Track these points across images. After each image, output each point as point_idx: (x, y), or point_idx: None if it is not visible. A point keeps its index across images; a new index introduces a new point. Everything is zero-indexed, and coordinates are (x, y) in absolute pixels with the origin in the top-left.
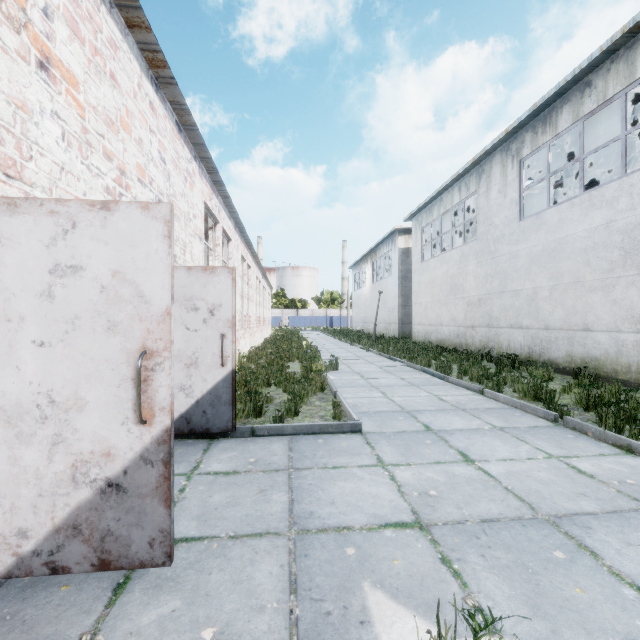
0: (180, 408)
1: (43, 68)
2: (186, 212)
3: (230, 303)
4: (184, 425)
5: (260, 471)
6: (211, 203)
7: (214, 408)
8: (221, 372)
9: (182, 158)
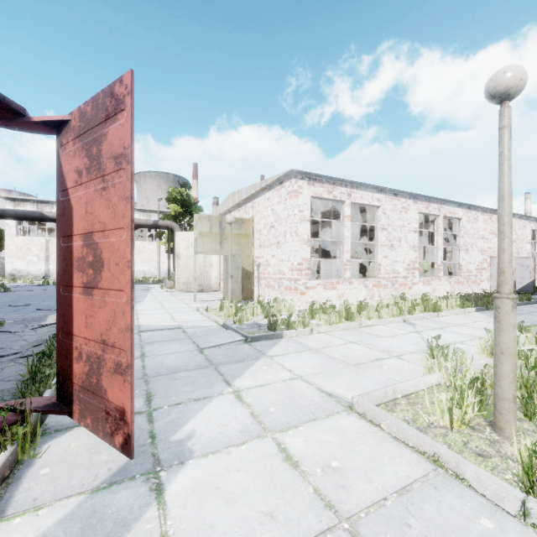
0: (519, 287)
1: (495, 236)
2: (522, 238)
3: (532, 265)
4: (520, 291)
5: (536, 296)
6: (535, 227)
7: (528, 288)
8: (530, 280)
9: (521, 224)
